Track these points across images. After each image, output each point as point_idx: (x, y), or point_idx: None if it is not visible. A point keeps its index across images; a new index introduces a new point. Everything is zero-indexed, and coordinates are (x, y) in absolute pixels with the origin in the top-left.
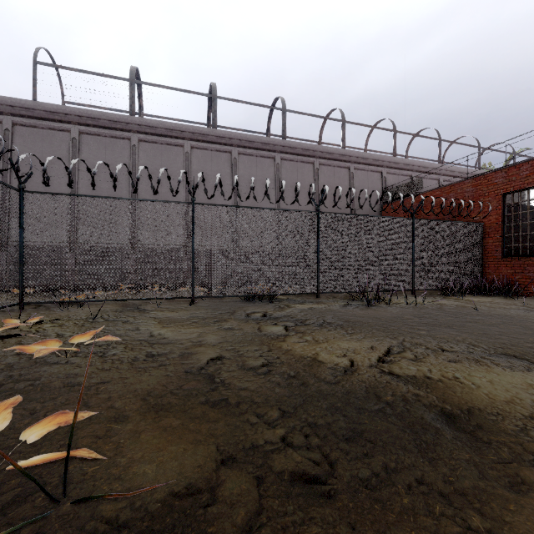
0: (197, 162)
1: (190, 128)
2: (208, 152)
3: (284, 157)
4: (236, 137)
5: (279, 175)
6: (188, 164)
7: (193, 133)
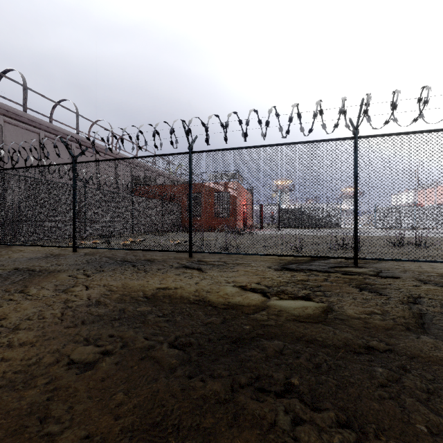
0: (9, 134)
1: (6, 106)
2: (19, 128)
3: (78, 146)
4: (45, 124)
5: None
6: (1, 135)
7: (7, 111)
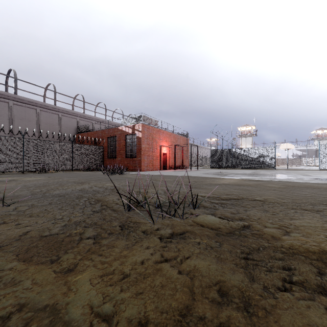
0: None
1: None
2: None
3: (16, 103)
4: None
5: (12, 112)
6: None
7: None
